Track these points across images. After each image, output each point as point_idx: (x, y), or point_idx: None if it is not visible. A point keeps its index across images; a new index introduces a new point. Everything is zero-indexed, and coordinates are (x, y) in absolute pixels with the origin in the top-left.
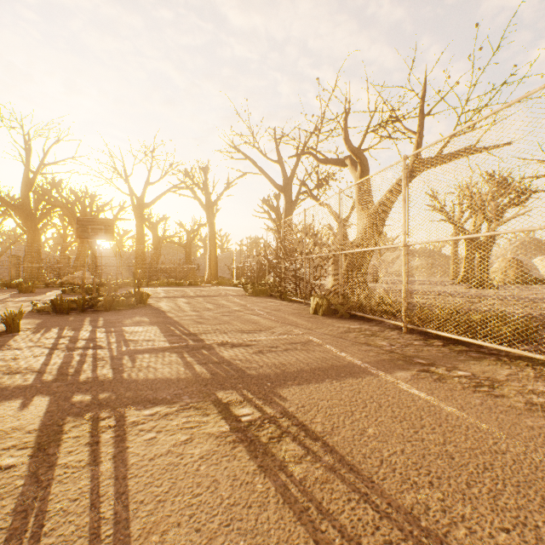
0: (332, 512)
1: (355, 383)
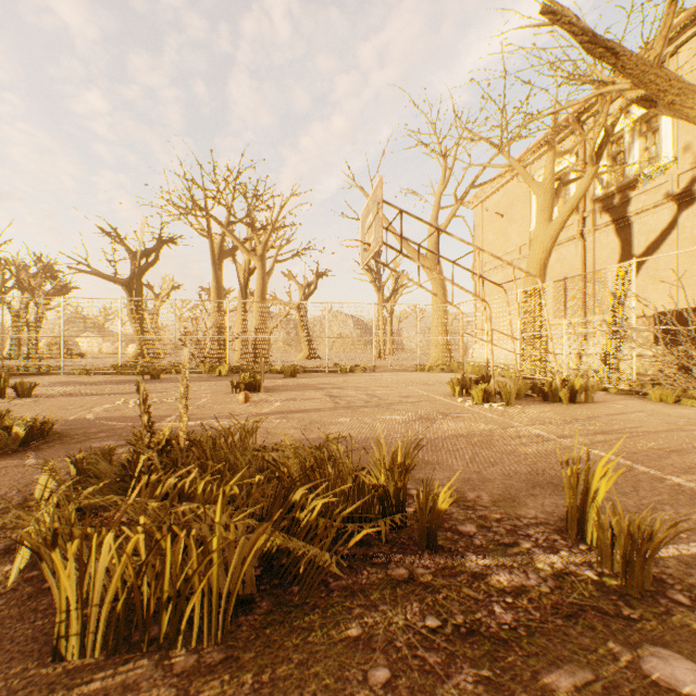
0: None
1: None
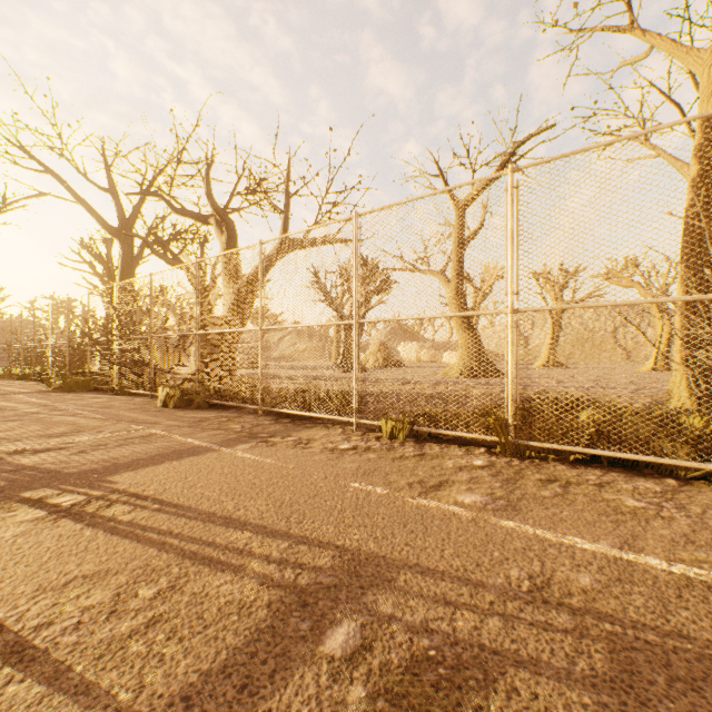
0: (155, 527)
1: (196, 459)
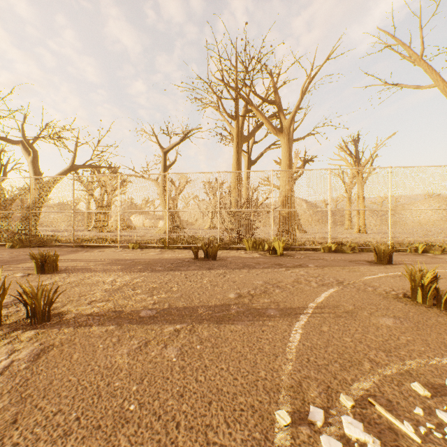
0: (79, 261)
1: (68, 255)
